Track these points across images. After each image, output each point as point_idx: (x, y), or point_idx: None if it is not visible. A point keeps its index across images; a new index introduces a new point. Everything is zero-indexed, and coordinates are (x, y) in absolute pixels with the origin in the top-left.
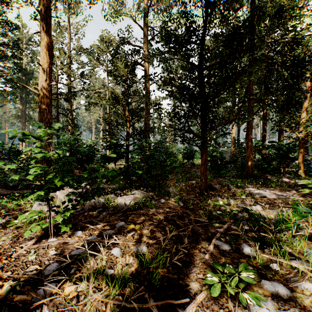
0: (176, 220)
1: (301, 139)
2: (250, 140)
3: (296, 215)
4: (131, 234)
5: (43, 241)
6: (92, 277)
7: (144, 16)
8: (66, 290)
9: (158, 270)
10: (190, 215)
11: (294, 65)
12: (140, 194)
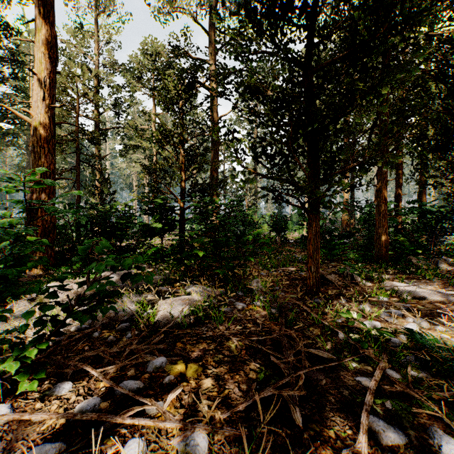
0: (270, 352)
1: None
2: (383, 200)
3: None
4: (175, 394)
5: None
6: None
7: (210, 13)
8: None
9: None
10: (297, 343)
11: None
12: (201, 293)
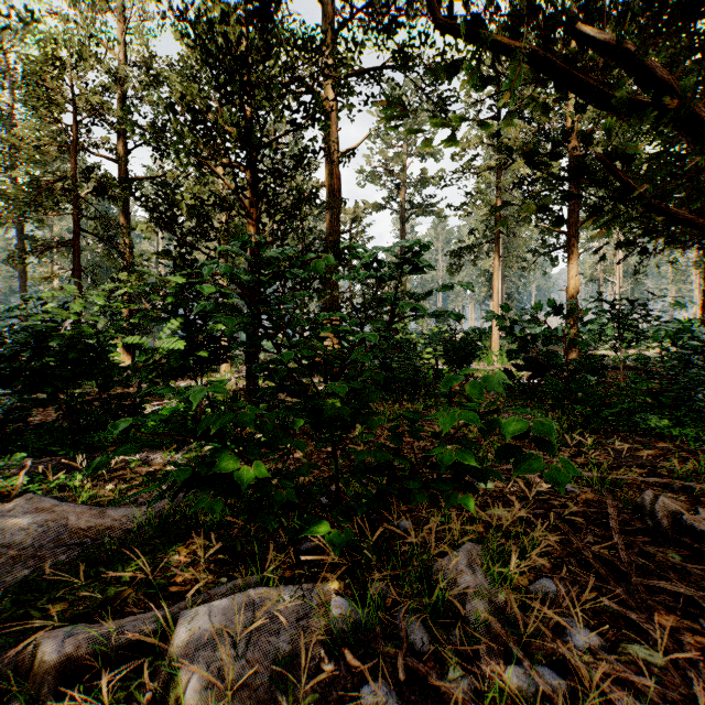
0: None
1: None
2: None
3: None
4: None
5: None
6: None
7: None
8: None
9: None
10: None
11: None
12: (225, 697)
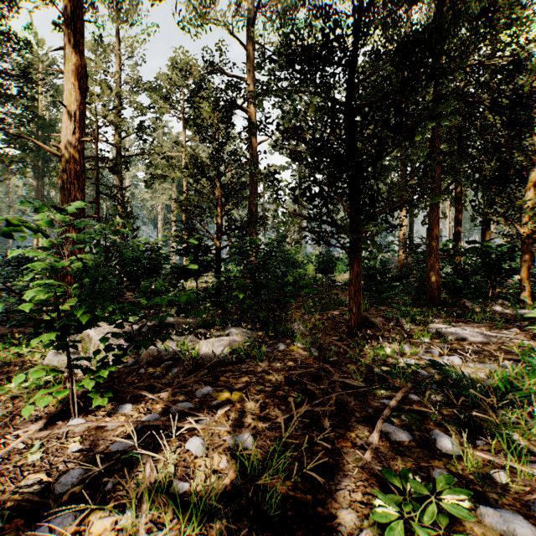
0: (307, 382)
1: (525, 237)
2: (435, 239)
3: (530, 374)
4: (224, 410)
5: (59, 424)
6: (147, 499)
7: (248, 25)
8: (94, 528)
9: (276, 486)
10: (332, 374)
11: (513, 106)
12: (241, 334)
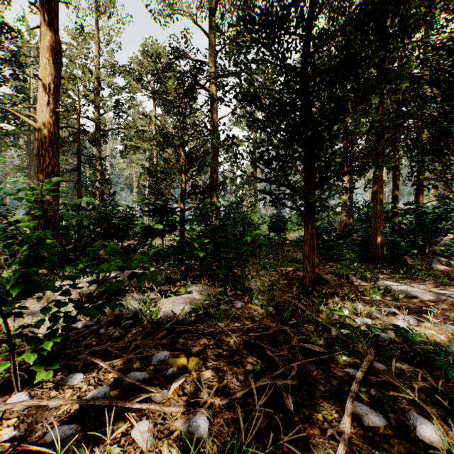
0: (266, 347)
1: None
2: (379, 202)
3: None
4: (178, 383)
5: None
6: None
7: (210, 15)
8: None
9: None
10: (291, 338)
11: (452, 79)
12: (201, 292)
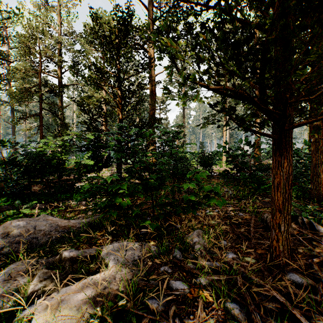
0: None
1: None
2: (321, 136)
3: None
4: None
5: None
6: None
7: None
8: None
9: None
10: None
11: None
12: (120, 265)
